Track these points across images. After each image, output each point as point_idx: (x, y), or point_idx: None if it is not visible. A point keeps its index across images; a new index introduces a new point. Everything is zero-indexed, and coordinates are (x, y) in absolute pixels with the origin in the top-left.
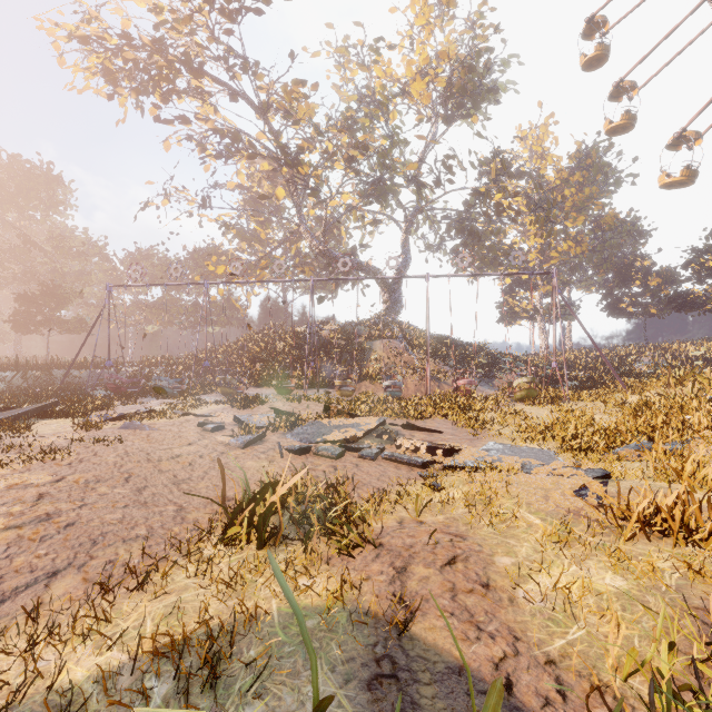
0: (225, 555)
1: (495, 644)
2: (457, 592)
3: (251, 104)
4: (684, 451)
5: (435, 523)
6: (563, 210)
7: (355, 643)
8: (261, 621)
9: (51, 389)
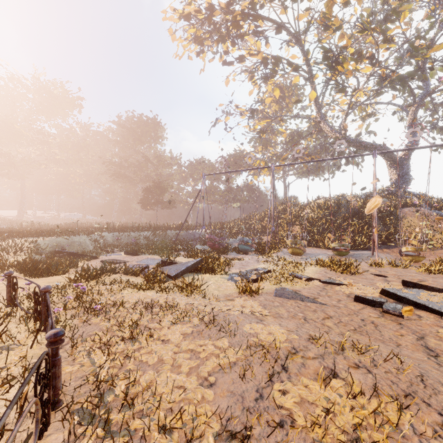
0: None
1: None
2: None
3: (290, 32)
4: None
5: None
6: None
7: None
8: None
9: (174, 244)
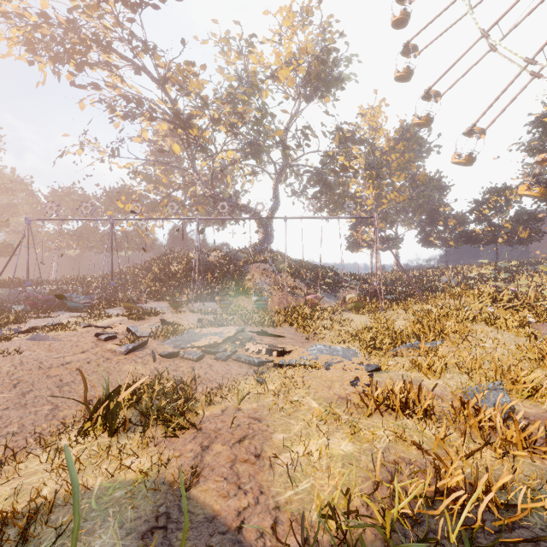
0: (80, 444)
1: (245, 498)
2: (236, 462)
3: (152, 77)
4: (438, 348)
5: (248, 410)
6: (391, 169)
7: (146, 506)
8: (83, 494)
9: None
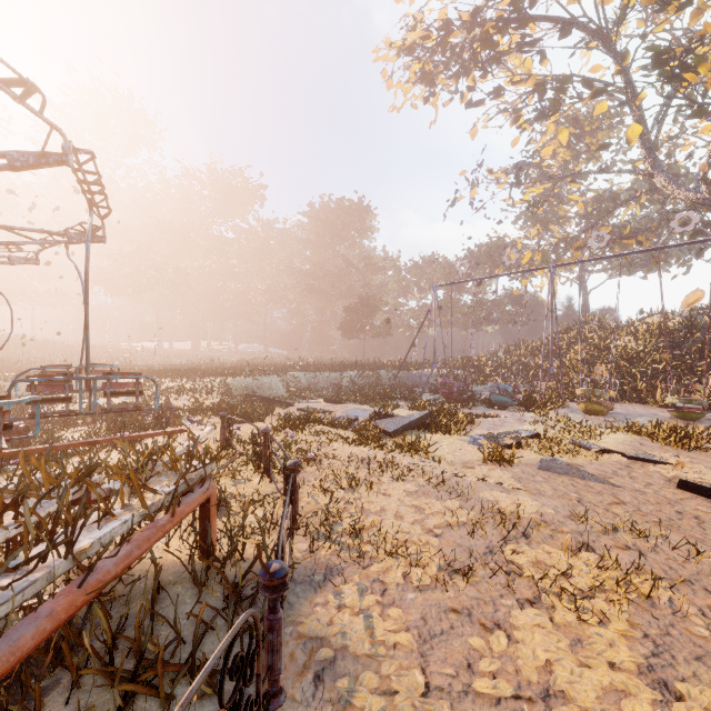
0: None
1: None
2: None
3: (588, 29)
4: None
5: None
6: None
7: None
8: None
9: (391, 391)
